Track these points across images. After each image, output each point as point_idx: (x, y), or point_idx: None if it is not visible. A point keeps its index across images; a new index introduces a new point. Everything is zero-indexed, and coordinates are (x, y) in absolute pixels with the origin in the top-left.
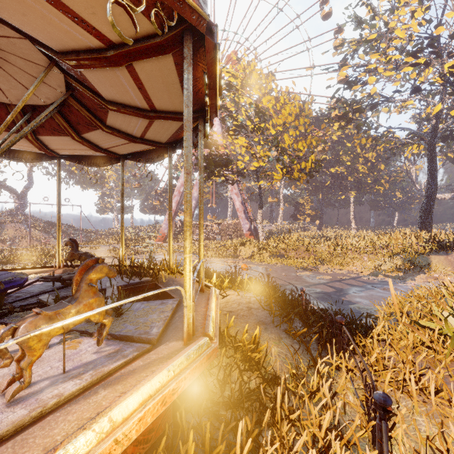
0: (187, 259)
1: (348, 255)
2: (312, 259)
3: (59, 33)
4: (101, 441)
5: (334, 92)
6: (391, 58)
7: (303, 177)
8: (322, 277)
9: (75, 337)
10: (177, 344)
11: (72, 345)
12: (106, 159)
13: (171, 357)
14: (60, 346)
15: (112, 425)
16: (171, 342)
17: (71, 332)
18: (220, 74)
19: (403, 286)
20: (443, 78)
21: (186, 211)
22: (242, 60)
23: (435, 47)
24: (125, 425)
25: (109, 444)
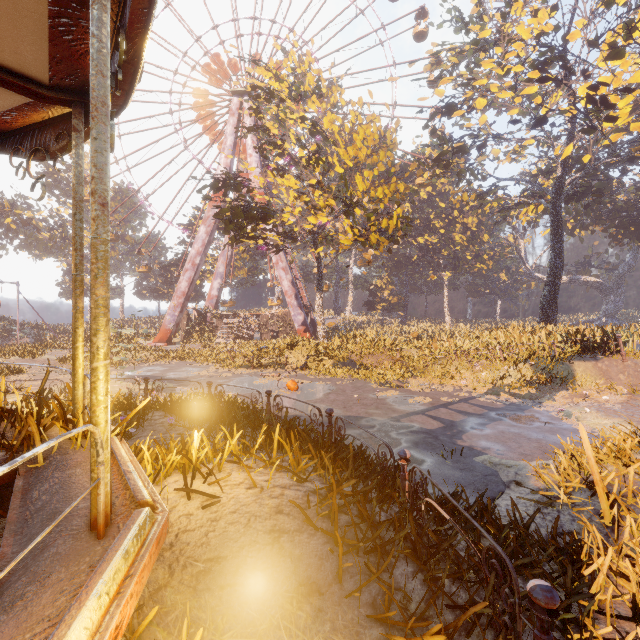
0: None
1: (452, 361)
2: (398, 368)
3: None
4: None
5: (428, 120)
6: (510, 70)
7: (385, 243)
8: (417, 399)
9: None
10: None
11: None
12: None
13: None
14: None
15: None
16: None
17: None
18: None
19: (543, 413)
20: None
21: None
22: (291, 52)
23: (568, 61)
24: None
25: None
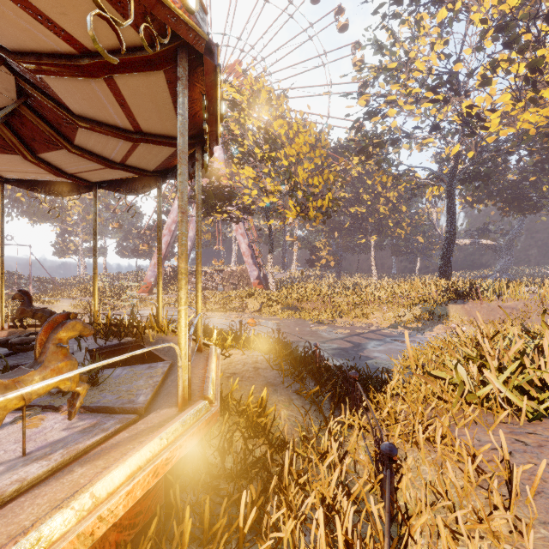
0: (182, 312)
1: (368, 305)
2: (329, 311)
3: (14, 30)
4: (82, 519)
5: (353, 122)
6: (411, 91)
7: (320, 217)
8: (339, 331)
9: (35, 413)
10: (170, 411)
11: (32, 423)
12: (72, 187)
13: (163, 426)
14: (15, 426)
15: (95, 502)
16: (163, 410)
17: (29, 408)
18: (221, 97)
19: (422, 338)
20: (462, 117)
21: (182, 256)
22: (250, 75)
23: (454, 85)
24: (110, 500)
25: (92, 521)
